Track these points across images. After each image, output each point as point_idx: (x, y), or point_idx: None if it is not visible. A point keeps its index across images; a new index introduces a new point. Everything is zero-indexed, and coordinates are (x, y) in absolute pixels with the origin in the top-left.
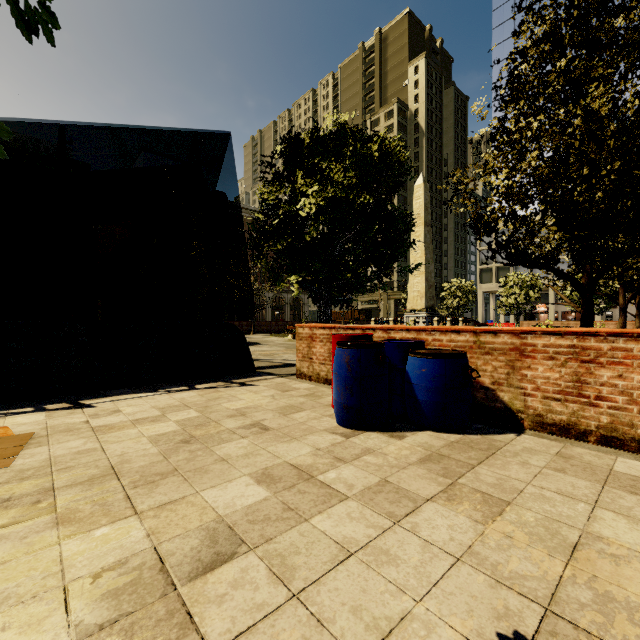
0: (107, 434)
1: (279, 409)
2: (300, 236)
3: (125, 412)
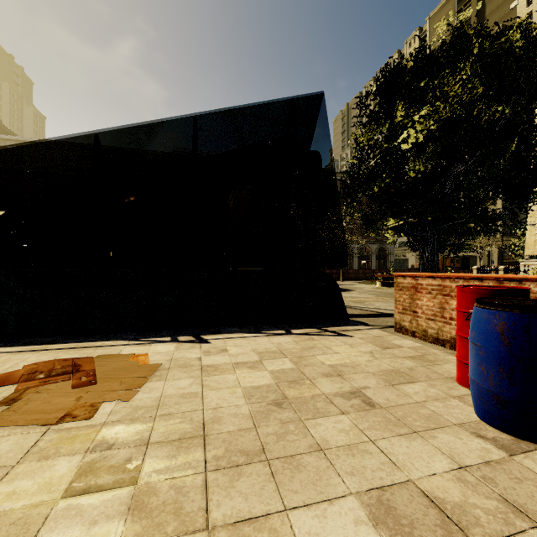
0: (210, 376)
1: (382, 374)
2: (401, 174)
3: (230, 352)
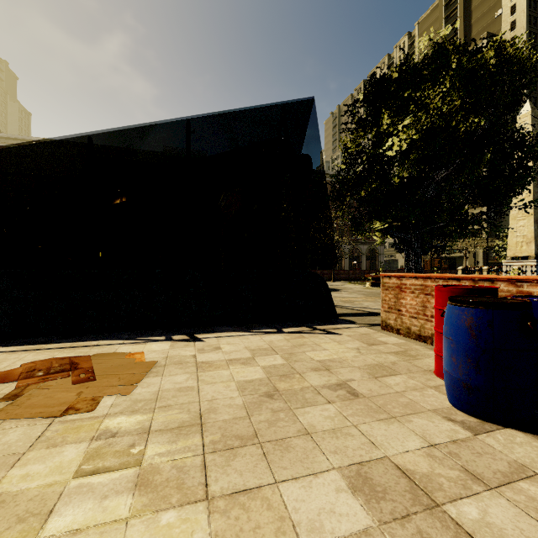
0: (205, 372)
1: (367, 368)
2: (386, 179)
3: (223, 350)
